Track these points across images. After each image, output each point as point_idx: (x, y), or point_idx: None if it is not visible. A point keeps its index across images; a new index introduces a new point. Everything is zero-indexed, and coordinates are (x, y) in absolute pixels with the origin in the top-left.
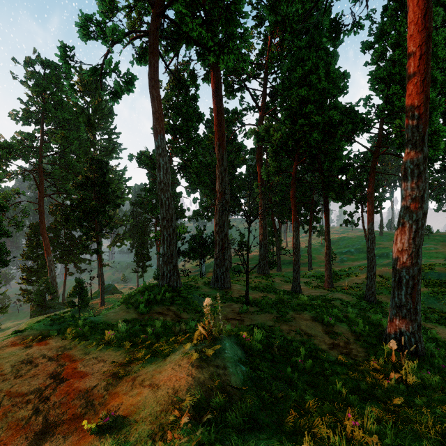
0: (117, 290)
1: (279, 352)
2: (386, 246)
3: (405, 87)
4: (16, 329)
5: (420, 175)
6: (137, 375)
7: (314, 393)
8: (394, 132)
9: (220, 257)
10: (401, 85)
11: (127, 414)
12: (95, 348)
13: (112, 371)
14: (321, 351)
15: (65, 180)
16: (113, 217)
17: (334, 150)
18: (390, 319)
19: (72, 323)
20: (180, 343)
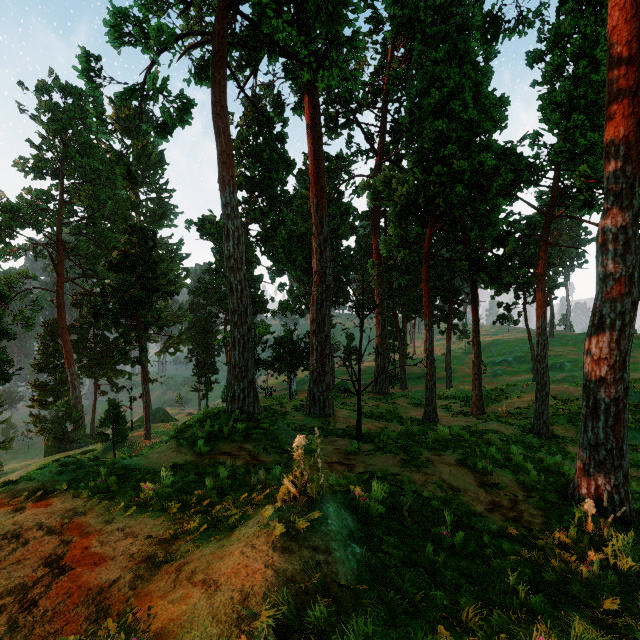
0: (169, 416)
1: (412, 518)
2: (559, 353)
3: (592, 118)
4: (23, 473)
5: (628, 244)
6: (185, 561)
7: (473, 591)
8: (577, 183)
9: (318, 369)
10: (587, 114)
11: (161, 639)
12: (122, 513)
13: (145, 554)
14: (476, 515)
15: (94, 258)
16: (163, 311)
17: (486, 212)
18: (580, 465)
19: (92, 469)
20: (256, 505)
